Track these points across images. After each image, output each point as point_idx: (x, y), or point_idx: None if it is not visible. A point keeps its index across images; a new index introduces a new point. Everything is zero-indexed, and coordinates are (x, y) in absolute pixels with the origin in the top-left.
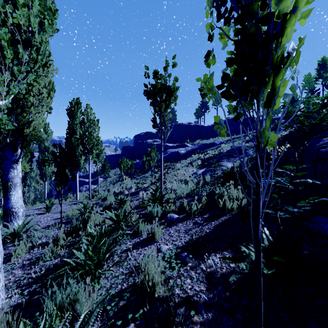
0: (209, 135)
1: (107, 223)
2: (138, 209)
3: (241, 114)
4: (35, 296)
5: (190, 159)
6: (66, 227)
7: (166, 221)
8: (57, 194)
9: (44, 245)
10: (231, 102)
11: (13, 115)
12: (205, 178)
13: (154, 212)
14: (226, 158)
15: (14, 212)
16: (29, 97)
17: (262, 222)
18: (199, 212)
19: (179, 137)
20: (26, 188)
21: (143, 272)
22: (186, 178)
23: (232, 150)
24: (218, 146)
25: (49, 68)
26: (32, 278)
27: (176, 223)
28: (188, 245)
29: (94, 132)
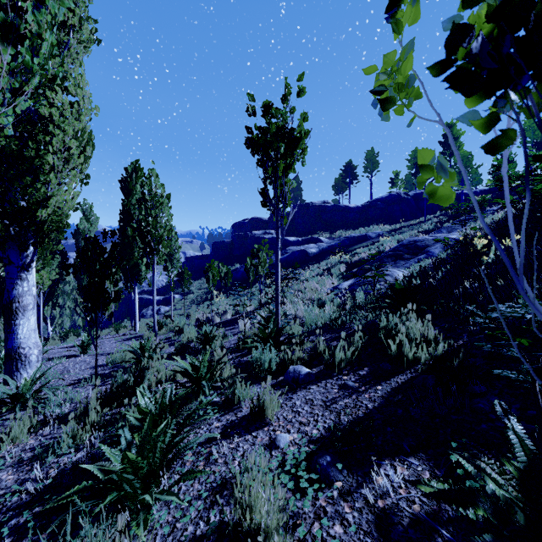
0: (358, 222)
1: (180, 378)
2: (236, 352)
3: (511, 130)
4: (24, 538)
5: (327, 262)
6: (108, 383)
7: (286, 380)
8: (89, 327)
9: (65, 419)
10: (475, 103)
11: (19, 186)
12: (354, 297)
13: (264, 362)
14: (391, 261)
15: (23, 355)
16: (46, 154)
17: (501, 403)
18: (349, 364)
19: (307, 225)
20: (58, 310)
21: (240, 500)
22: (321, 296)
23: (401, 248)
24: (373, 241)
25: (84, 107)
26: (29, 493)
27: (306, 384)
28: (332, 437)
29: (162, 217)
